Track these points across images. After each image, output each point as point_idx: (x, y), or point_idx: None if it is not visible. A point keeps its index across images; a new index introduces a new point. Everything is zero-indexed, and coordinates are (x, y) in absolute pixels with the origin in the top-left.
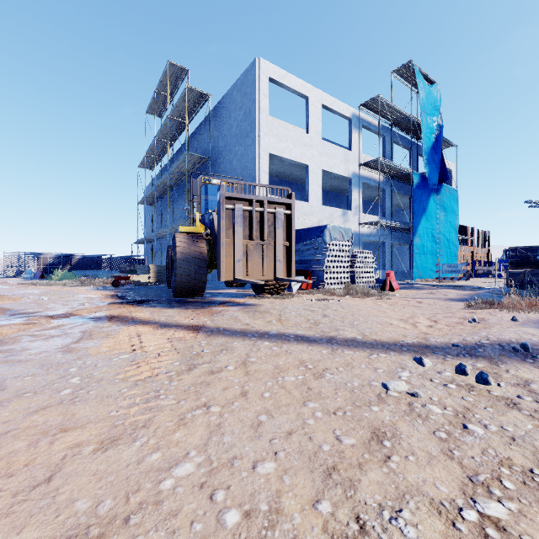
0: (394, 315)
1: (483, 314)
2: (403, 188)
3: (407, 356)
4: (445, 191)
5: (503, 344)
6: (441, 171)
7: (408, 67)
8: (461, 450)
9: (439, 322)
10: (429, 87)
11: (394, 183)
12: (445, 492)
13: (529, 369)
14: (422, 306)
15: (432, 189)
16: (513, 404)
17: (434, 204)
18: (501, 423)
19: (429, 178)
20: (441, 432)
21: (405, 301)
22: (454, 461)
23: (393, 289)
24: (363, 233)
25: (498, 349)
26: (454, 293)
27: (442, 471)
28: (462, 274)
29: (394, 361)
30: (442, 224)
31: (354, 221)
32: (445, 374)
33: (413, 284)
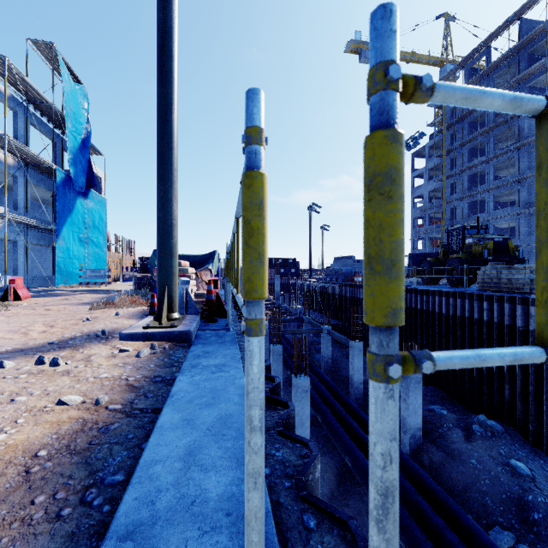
0: (5, 327)
1: (99, 313)
2: (45, 181)
3: None
4: (93, 197)
5: (91, 334)
6: (89, 176)
7: (50, 48)
8: None
9: (56, 326)
10: (76, 85)
11: (32, 172)
12: None
13: (99, 347)
14: (50, 313)
15: (79, 191)
16: (67, 373)
17: (81, 207)
18: (47, 387)
19: (76, 180)
20: None
21: (31, 310)
22: None
23: (20, 298)
24: None
25: (85, 338)
26: (89, 297)
27: None
28: (112, 278)
29: None
30: (91, 229)
31: None
32: (24, 369)
33: (55, 290)
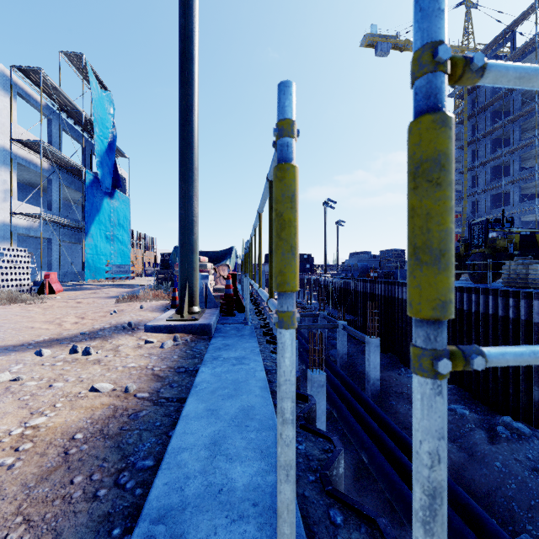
0: (42, 318)
1: (125, 306)
2: (75, 183)
3: (30, 352)
4: (118, 197)
5: (118, 326)
6: (115, 177)
7: (80, 58)
8: (37, 400)
9: (86, 318)
10: (103, 92)
11: (64, 175)
12: (5, 428)
13: (126, 338)
14: (81, 306)
15: (106, 192)
16: (98, 362)
17: (108, 207)
18: (81, 375)
19: (103, 181)
20: (27, 396)
21: (64, 302)
22: (25, 409)
23: (54, 291)
24: (18, 225)
25: (113, 329)
26: (115, 291)
27: (11, 418)
28: (136, 273)
29: (12, 360)
30: (116, 227)
31: (4, 209)
32: (59, 357)
33: (84, 285)
